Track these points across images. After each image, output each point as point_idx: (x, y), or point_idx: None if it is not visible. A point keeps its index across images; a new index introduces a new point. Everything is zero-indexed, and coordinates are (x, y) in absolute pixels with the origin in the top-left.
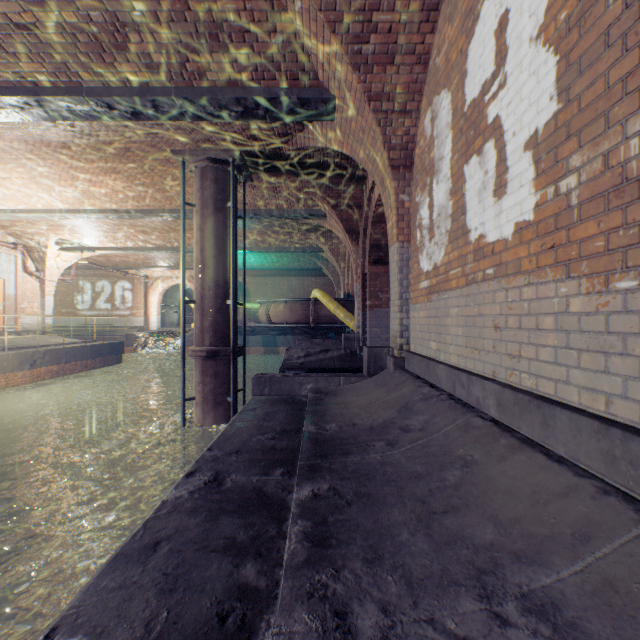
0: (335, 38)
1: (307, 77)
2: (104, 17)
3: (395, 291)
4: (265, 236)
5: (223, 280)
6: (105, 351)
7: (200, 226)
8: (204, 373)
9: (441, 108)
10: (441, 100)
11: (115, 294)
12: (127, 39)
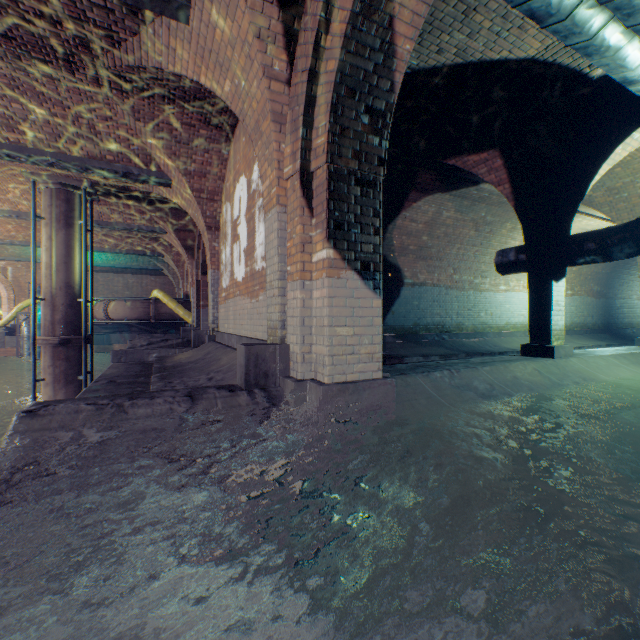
0: (172, 160)
1: (154, 166)
2: (4, 111)
3: (211, 297)
4: (104, 238)
5: (75, 282)
6: None
7: (51, 236)
8: (56, 358)
9: (228, 210)
10: (228, 206)
11: None
12: (19, 124)
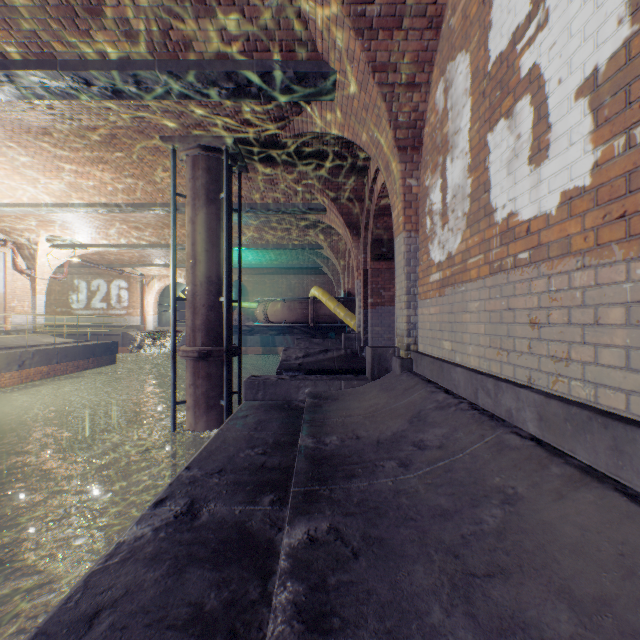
0: None
1: (304, 48)
2: None
3: (401, 286)
4: (263, 232)
5: (216, 276)
6: (98, 351)
7: (191, 218)
8: (196, 375)
9: (457, 74)
10: (457, 65)
11: (111, 293)
12: (102, 1)
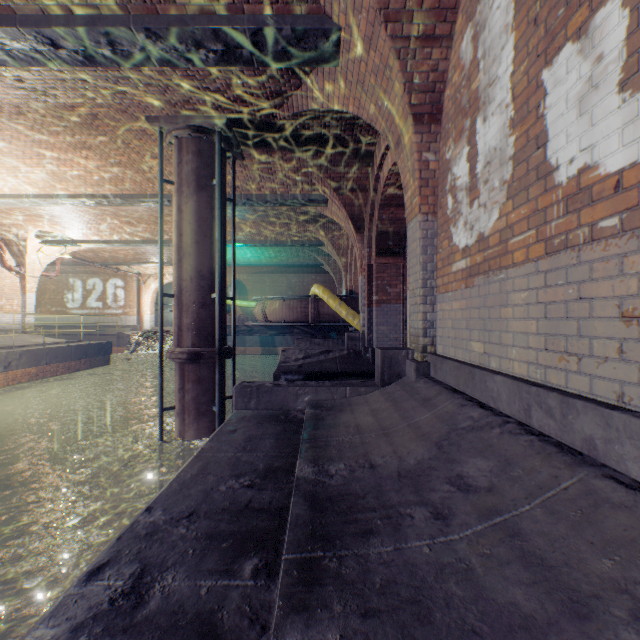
0: None
1: None
2: None
3: (416, 277)
4: (261, 228)
5: (208, 270)
6: (91, 352)
7: (181, 207)
8: (185, 378)
9: (492, 11)
10: None
11: (107, 292)
12: None
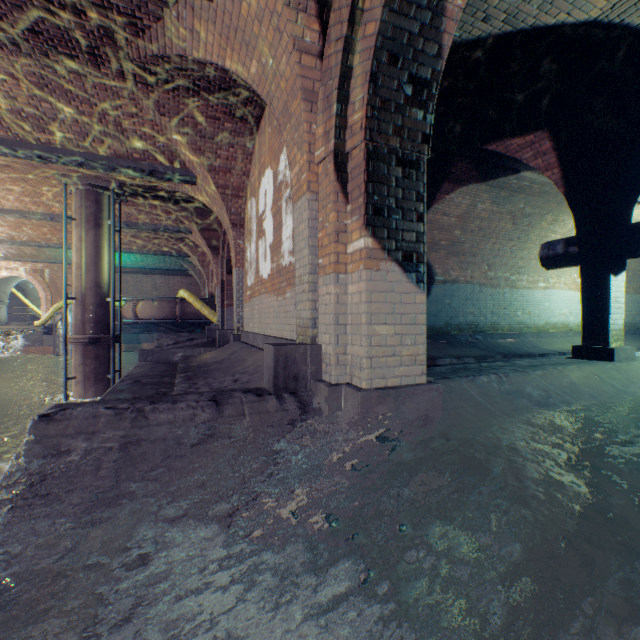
0: (197, 156)
1: (179, 163)
2: (35, 112)
3: (236, 296)
4: (132, 239)
5: (104, 282)
6: None
7: (82, 237)
8: (86, 356)
9: (253, 206)
10: (253, 202)
11: None
12: (49, 123)
